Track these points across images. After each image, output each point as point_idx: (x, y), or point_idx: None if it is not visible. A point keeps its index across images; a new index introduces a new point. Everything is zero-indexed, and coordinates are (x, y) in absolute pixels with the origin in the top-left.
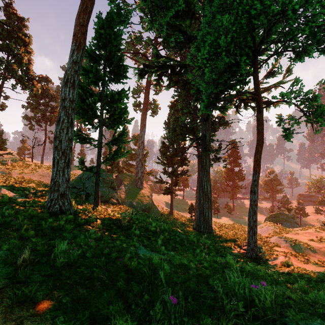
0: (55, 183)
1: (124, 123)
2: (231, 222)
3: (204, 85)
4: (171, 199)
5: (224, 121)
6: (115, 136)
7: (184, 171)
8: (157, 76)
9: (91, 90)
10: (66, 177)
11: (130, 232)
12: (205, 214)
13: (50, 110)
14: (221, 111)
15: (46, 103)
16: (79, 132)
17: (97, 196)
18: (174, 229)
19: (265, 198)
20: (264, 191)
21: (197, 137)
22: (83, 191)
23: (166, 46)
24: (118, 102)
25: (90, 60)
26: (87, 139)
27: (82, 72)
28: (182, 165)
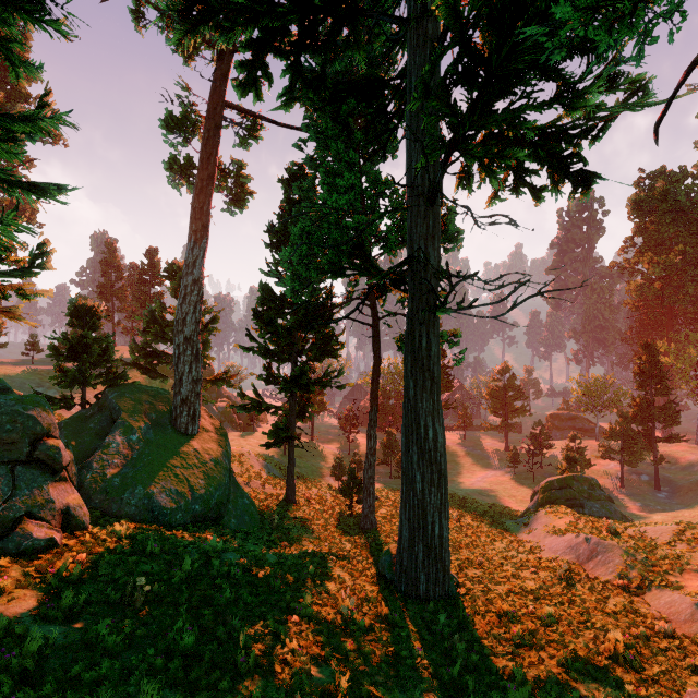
0: None
1: None
2: None
3: None
4: (291, 457)
5: (453, 226)
6: None
7: (327, 375)
8: (248, 49)
9: None
10: None
11: None
12: (433, 532)
13: None
14: (484, 169)
15: None
16: None
17: None
18: None
19: (492, 427)
20: (491, 411)
21: (377, 269)
22: None
23: None
24: None
25: None
26: None
27: None
28: (323, 356)
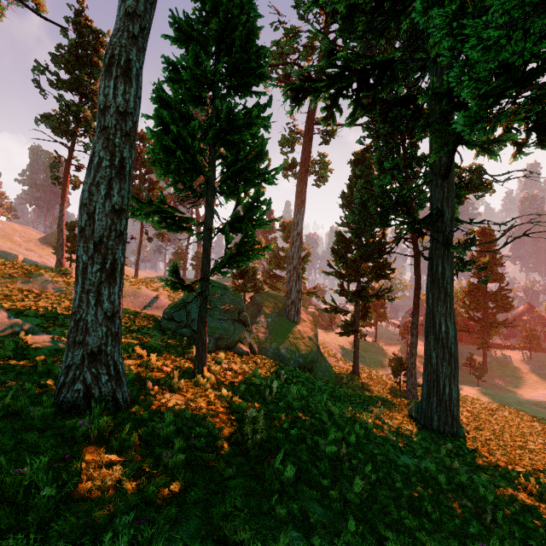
0: (76, 324)
1: (260, 182)
2: (487, 399)
3: (494, 32)
4: (356, 344)
5: (481, 179)
6: (236, 210)
7: (382, 291)
8: (328, 100)
9: (188, 113)
10: (105, 310)
11: (267, 472)
12: (444, 391)
13: (147, 188)
14: (485, 151)
15: (142, 176)
16: (162, 204)
17: (201, 345)
18: (376, 432)
19: None
20: None
21: (415, 218)
22: (186, 328)
23: (347, 37)
24: (245, 130)
25: (187, 49)
26: (182, 222)
27: (170, 76)
28: (378, 278)
